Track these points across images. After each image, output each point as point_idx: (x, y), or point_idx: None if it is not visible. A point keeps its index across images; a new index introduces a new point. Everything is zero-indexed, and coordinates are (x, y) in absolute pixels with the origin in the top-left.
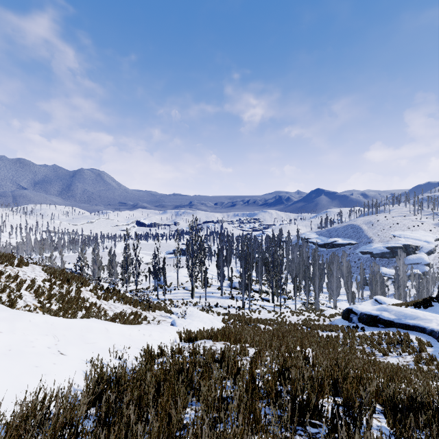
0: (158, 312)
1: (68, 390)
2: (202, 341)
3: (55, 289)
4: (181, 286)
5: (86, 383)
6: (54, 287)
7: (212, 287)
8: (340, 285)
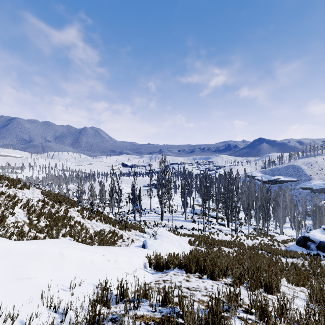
0: (133, 231)
1: None
2: (174, 271)
3: (46, 209)
4: (153, 210)
5: None
6: (46, 207)
7: (178, 212)
8: (286, 214)
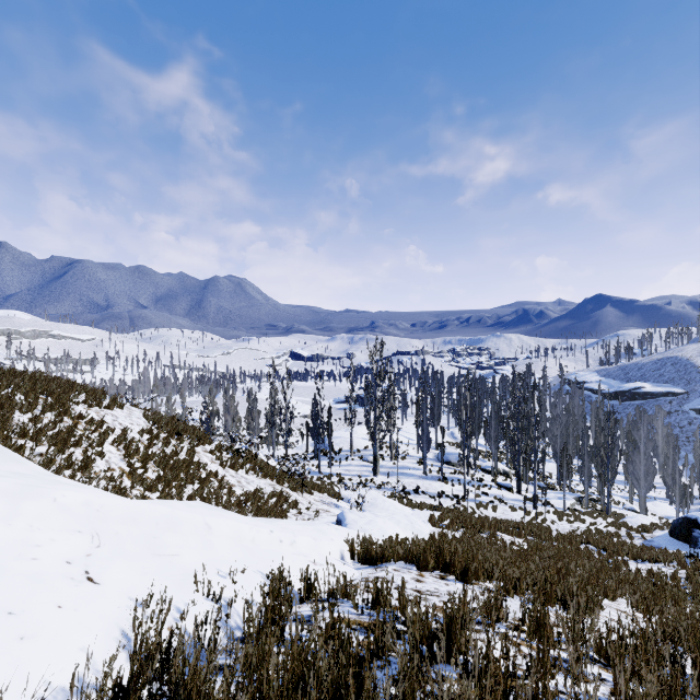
0: (318, 495)
1: None
2: (395, 566)
3: (156, 446)
4: (357, 454)
5: None
6: (155, 443)
7: (409, 458)
8: (654, 469)
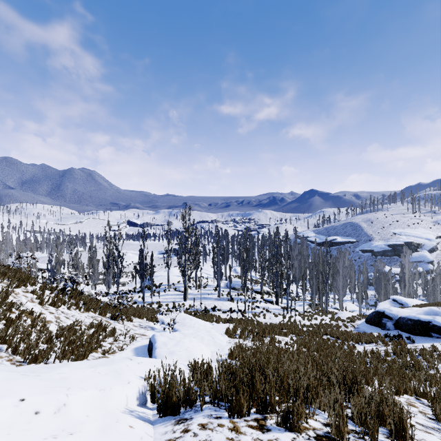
0: (137, 321)
1: None
2: (202, 416)
3: None
4: (172, 287)
5: None
6: None
7: (208, 287)
8: (347, 284)
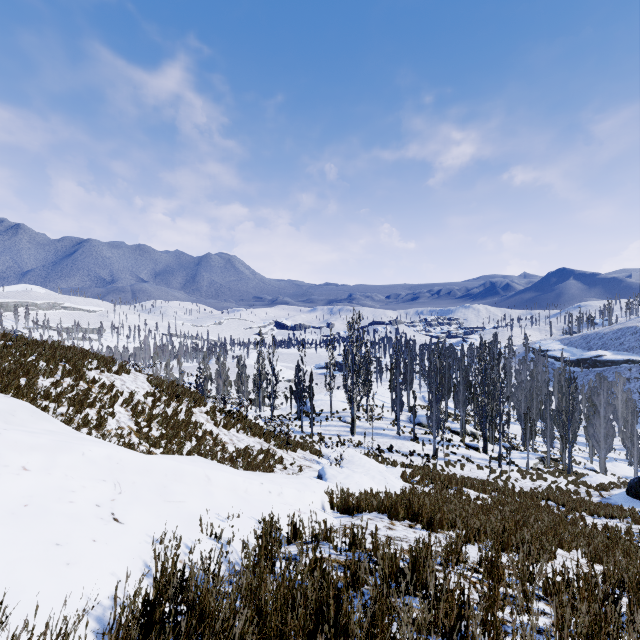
0: (301, 452)
1: (78, 621)
2: (369, 515)
3: (159, 408)
4: (336, 415)
5: (115, 611)
6: (158, 405)
7: (384, 420)
8: (613, 432)
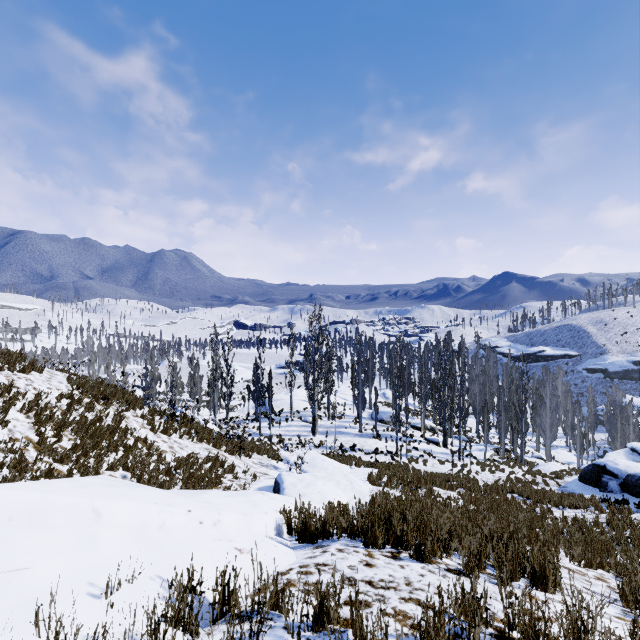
0: (257, 457)
1: None
2: (339, 544)
3: (77, 412)
4: (296, 415)
5: None
6: (76, 409)
7: (346, 418)
8: (558, 421)
